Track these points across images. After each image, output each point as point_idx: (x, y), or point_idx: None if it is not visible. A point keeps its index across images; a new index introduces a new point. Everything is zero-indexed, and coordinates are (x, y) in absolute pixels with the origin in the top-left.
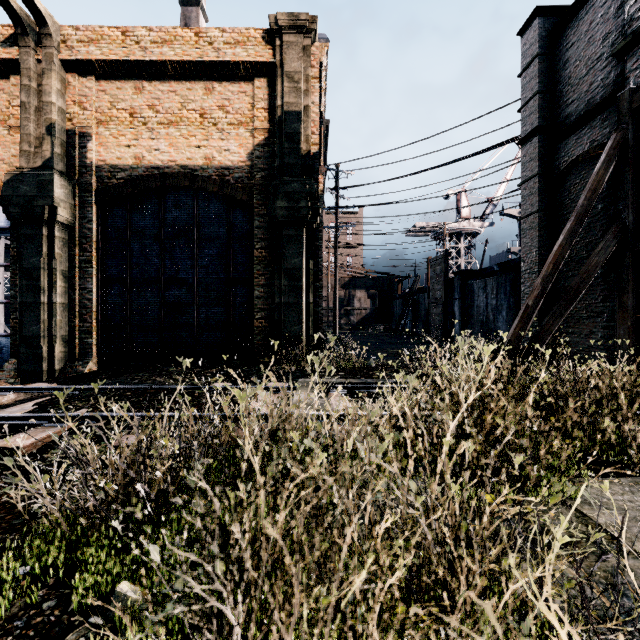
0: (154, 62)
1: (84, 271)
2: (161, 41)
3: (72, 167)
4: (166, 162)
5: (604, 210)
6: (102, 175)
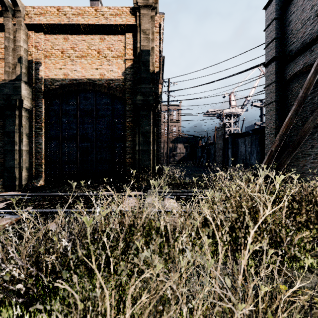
0: (73, 25)
1: (37, 133)
2: (77, 14)
3: (31, 79)
4: (80, 77)
5: (311, 100)
6: (47, 83)
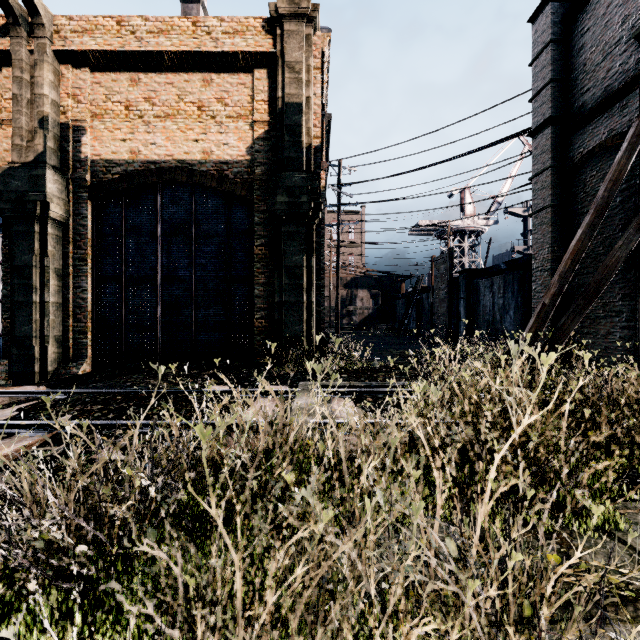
0: (150, 53)
1: (78, 269)
2: (157, 31)
3: (66, 162)
4: (163, 156)
5: (623, 203)
6: (97, 170)
